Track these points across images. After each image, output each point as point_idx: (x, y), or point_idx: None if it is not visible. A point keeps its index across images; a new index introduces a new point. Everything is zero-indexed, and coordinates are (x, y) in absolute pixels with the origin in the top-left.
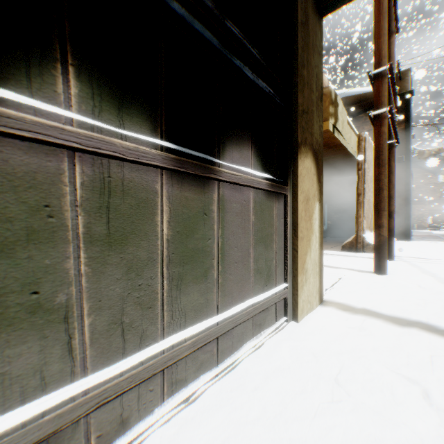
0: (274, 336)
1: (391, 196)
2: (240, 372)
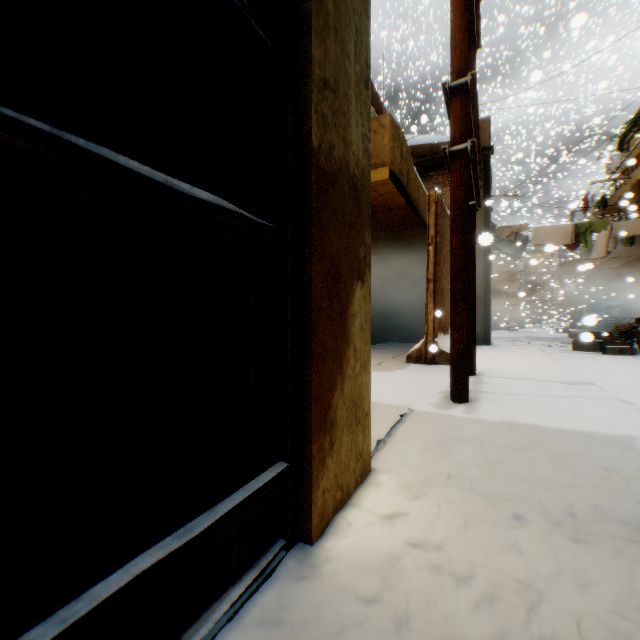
0: (242, 608)
1: (472, 283)
2: None
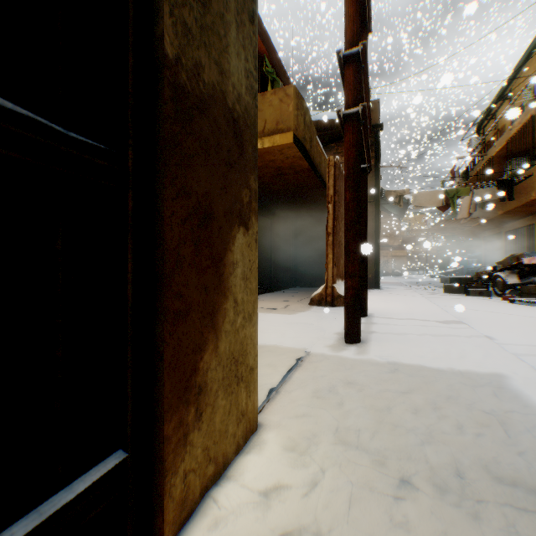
0: None
1: (364, 236)
2: None
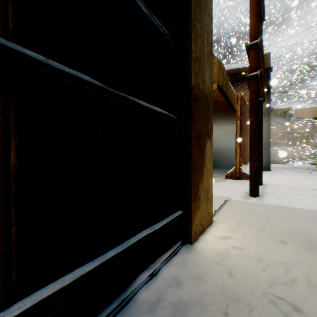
0: (169, 261)
1: (260, 139)
2: (128, 313)
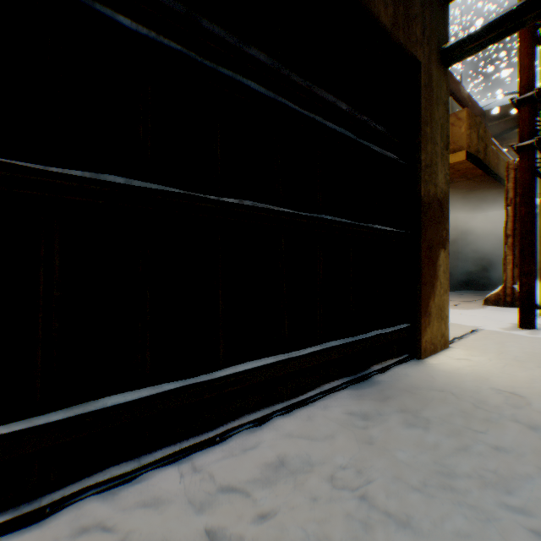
0: (397, 366)
1: None
2: (370, 382)
